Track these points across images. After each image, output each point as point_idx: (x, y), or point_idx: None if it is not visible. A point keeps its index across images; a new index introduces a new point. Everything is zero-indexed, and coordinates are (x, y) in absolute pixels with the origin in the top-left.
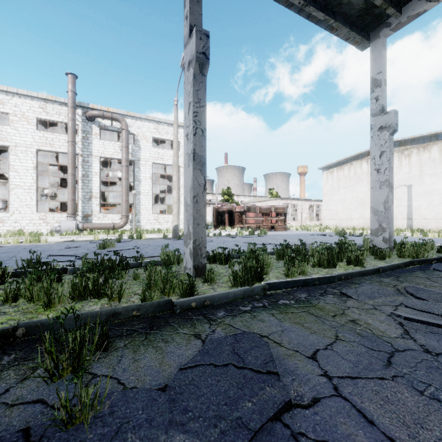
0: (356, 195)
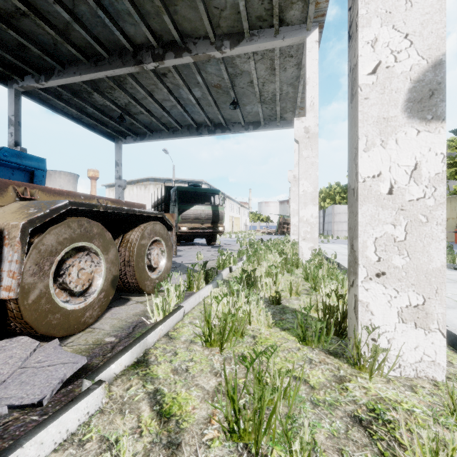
0: None
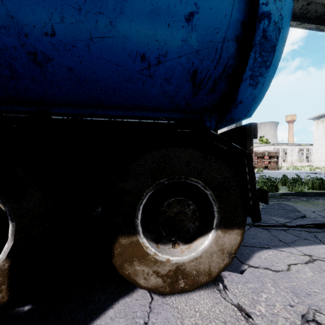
0: None
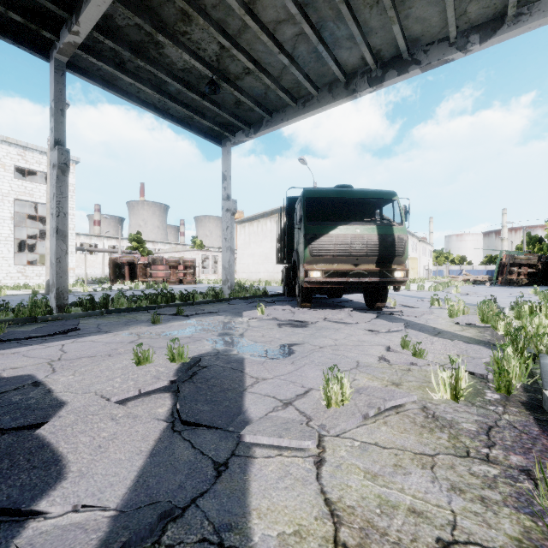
0: (263, 250)
